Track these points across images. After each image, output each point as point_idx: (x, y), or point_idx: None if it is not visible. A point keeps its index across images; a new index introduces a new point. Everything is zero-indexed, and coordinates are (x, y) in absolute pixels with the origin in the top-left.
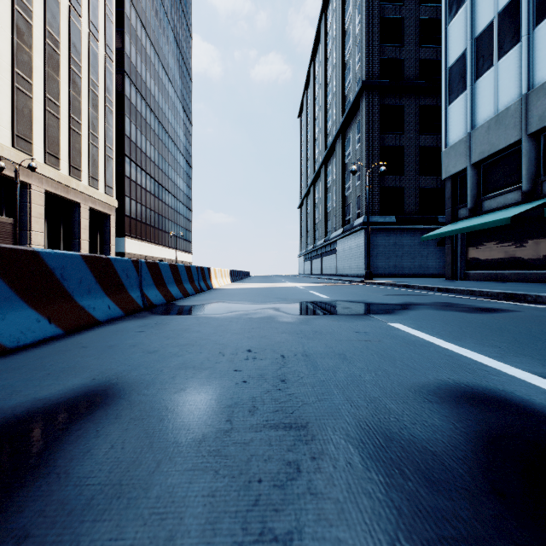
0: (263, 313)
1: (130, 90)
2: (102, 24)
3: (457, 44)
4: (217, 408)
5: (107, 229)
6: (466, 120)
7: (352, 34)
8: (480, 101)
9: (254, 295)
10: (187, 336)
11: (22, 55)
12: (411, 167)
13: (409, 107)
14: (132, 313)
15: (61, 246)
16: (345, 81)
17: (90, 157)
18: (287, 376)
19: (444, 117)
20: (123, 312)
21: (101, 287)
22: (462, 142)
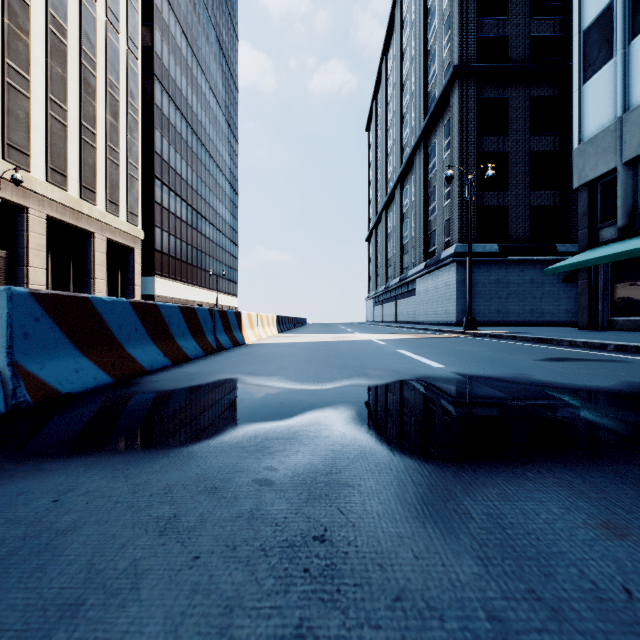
0: (312, 440)
1: (162, 98)
2: (124, 12)
3: None
4: None
5: (131, 265)
6: (613, 100)
7: (438, 11)
8: (639, 68)
9: (304, 359)
10: None
11: (16, 43)
12: (519, 179)
13: (517, 99)
14: None
15: (71, 286)
16: (427, 74)
17: (107, 176)
18: None
19: (576, 100)
20: None
21: None
22: (608, 133)
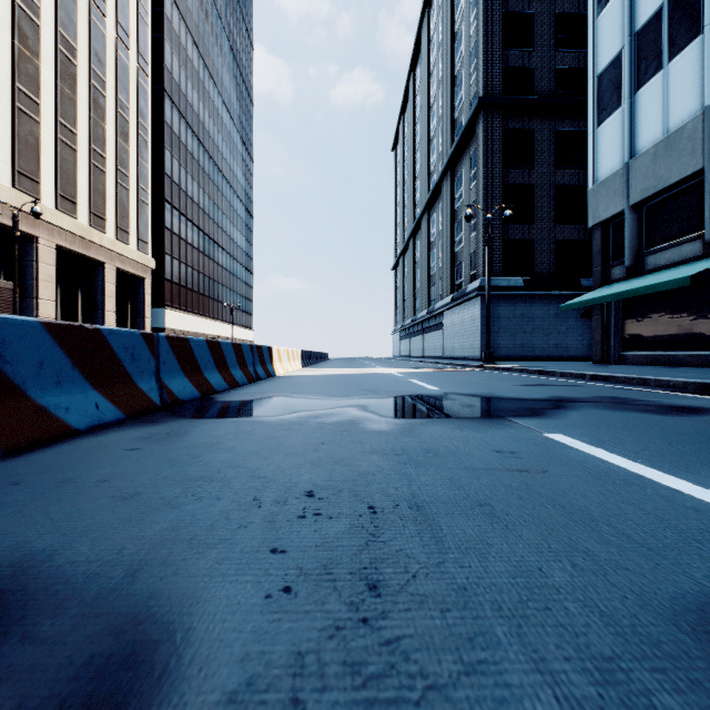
0: (341, 415)
1: (172, 115)
2: (134, 26)
3: (610, 43)
4: (193, 707)
5: (141, 296)
6: (622, 146)
7: (465, 36)
8: (643, 118)
9: (331, 385)
10: (207, 459)
11: (26, 66)
12: (544, 213)
13: (542, 132)
14: (140, 414)
15: (79, 319)
16: (454, 100)
17: (117, 202)
18: (381, 571)
19: (591, 143)
20: (123, 414)
21: (82, 374)
22: (617, 176)
